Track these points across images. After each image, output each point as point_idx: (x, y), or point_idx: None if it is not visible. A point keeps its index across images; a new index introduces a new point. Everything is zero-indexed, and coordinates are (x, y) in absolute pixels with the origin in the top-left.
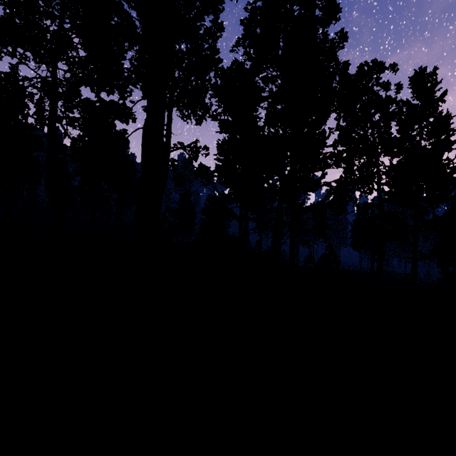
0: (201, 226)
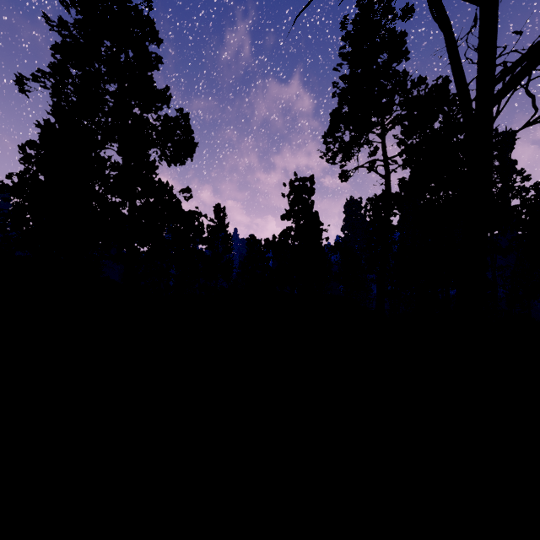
0: None
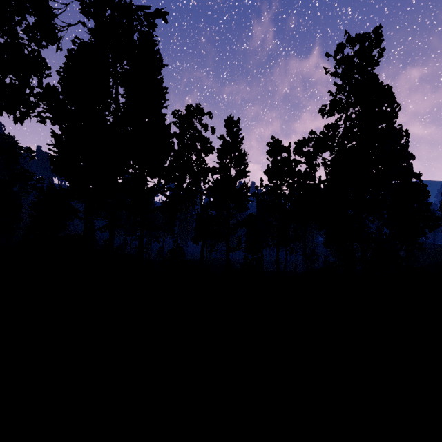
0: (28, 227)
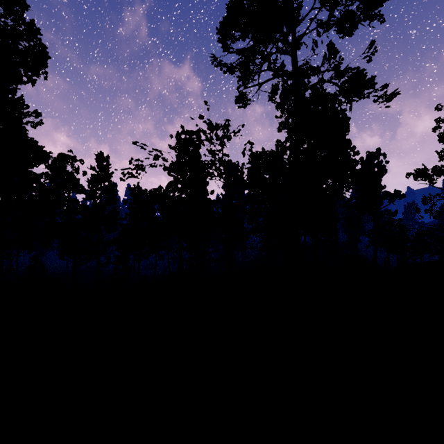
0: None
